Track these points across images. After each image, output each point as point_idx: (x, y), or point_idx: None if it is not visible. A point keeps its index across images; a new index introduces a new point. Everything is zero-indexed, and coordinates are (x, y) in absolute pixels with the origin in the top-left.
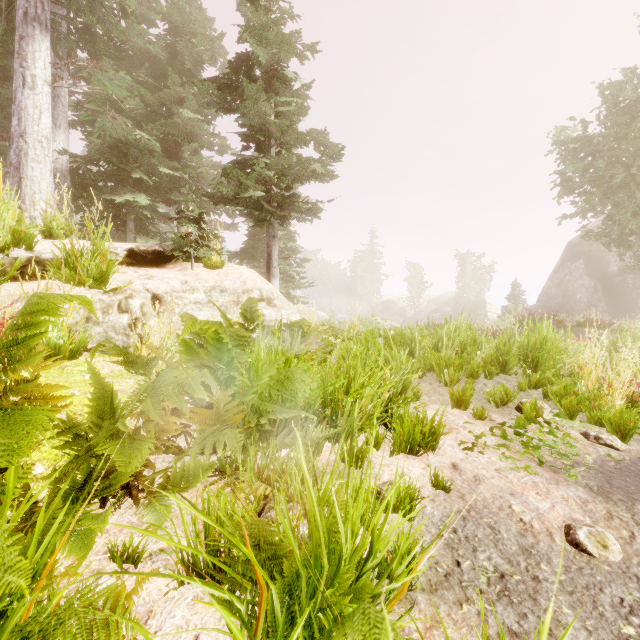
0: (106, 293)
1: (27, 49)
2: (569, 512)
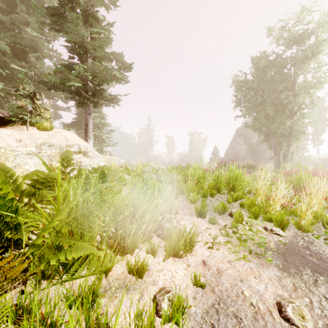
0: None
1: None
2: (275, 290)
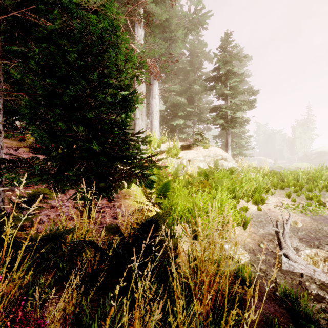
0: (177, 159)
1: (153, 87)
2: (295, 219)
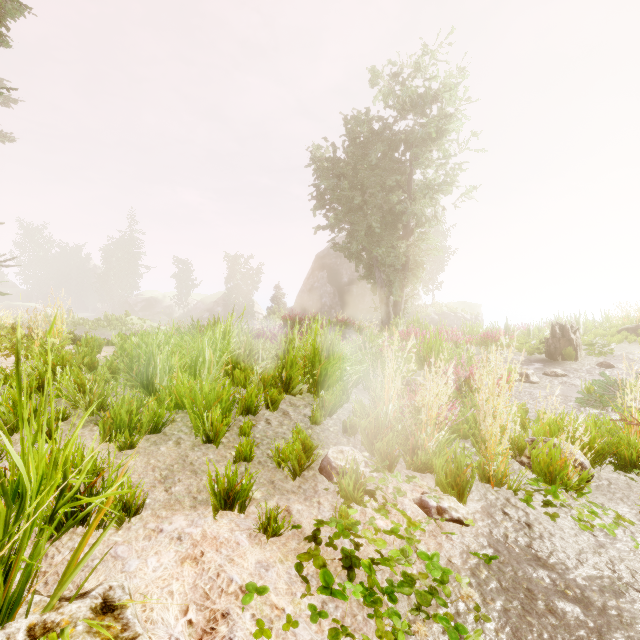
0: None
1: None
2: None
